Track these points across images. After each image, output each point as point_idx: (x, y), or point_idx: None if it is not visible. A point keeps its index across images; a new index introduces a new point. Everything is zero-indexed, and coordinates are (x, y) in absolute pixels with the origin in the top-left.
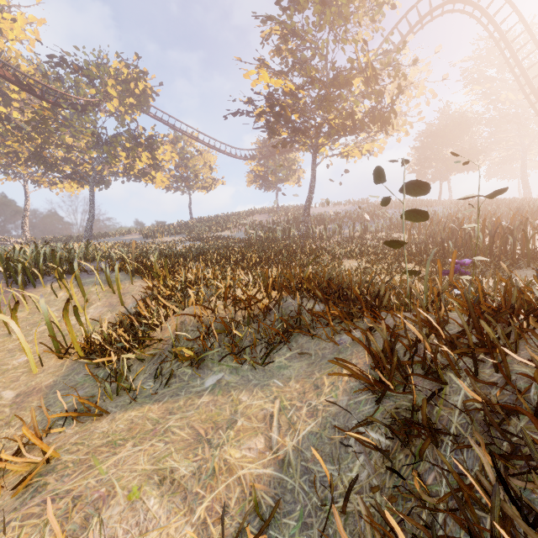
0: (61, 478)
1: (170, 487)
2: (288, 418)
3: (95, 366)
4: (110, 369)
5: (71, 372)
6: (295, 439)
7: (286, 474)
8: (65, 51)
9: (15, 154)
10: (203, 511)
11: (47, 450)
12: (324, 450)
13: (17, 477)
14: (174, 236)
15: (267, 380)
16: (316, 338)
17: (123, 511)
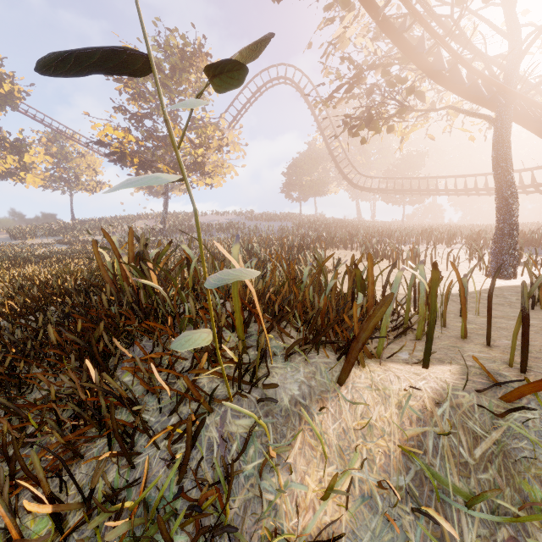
0: None
1: None
2: None
3: None
4: None
5: None
6: None
7: None
8: None
9: None
10: None
11: None
12: None
13: None
14: (48, 238)
15: None
16: None
17: None
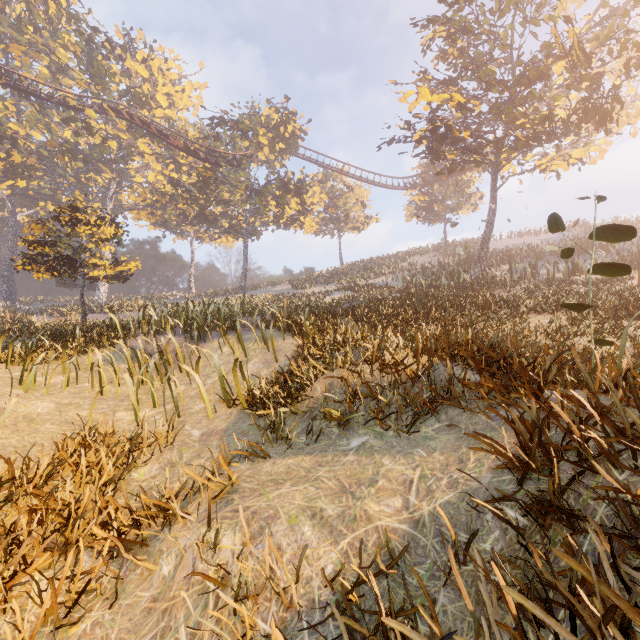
0: (243, 498)
1: (319, 522)
2: (427, 486)
3: (256, 418)
4: (269, 421)
5: (238, 421)
6: (432, 505)
7: (419, 533)
8: (223, 111)
9: (184, 215)
10: (345, 544)
11: (232, 476)
12: (459, 519)
13: (213, 492)
14: (323, 286)
15: (411, 448)
16: (469, 411)
17: (285, 530)
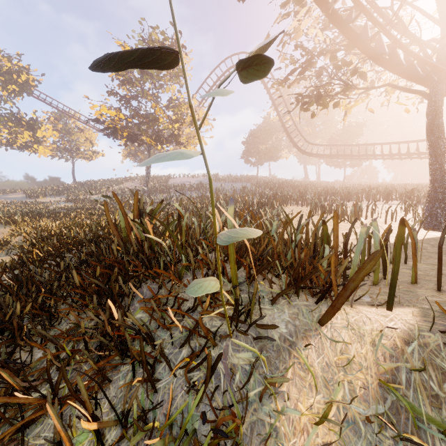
0: None
1: None
2: None
3: None
4: None
5: None
6: None
7: None
8: None
9: None
10: None
11: None
12: None
13: None
14: (55, 197)
15: None
16: None
17: None
